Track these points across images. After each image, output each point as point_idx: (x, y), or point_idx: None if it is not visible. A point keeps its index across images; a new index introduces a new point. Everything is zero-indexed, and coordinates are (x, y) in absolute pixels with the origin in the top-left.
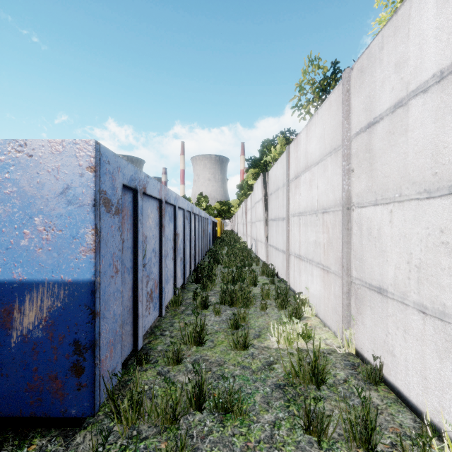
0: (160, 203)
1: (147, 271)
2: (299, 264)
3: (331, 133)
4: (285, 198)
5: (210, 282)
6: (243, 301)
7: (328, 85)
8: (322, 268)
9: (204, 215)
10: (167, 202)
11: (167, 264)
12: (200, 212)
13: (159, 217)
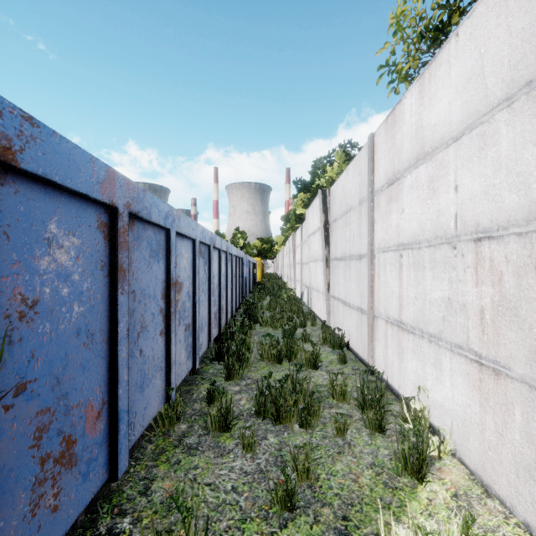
0: (112, 216)
1: (40, 398)
2: (400, 338)
3: (513, 52)
4: (365, 222)
5: (240, 365)
6: (299, 414)
7: (448, 20)
8: (474, 360)
9: (236, 253)
10: (138, 217)
11: (141, 349)
12: (229, 247)
13: (111, 247)
